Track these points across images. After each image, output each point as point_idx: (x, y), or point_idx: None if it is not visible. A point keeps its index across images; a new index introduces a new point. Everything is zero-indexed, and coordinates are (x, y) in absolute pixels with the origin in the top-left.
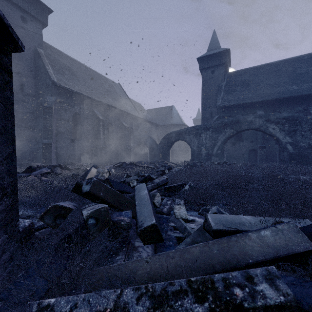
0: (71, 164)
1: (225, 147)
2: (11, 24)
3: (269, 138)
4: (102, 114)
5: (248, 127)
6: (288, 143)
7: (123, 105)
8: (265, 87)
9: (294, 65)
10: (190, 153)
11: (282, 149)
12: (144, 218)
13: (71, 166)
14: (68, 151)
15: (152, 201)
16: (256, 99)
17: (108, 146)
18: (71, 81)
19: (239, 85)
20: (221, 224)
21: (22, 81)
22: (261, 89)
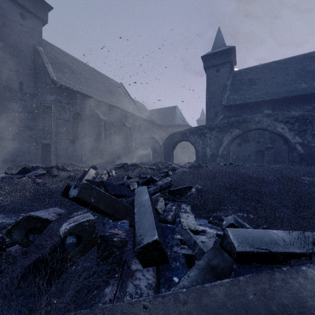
0: (71, 165)
1: (231, 148)
2: (9, 21)
3: (277, 138)
4: (104, 114)
5: (255, 127)
6: (298, 143)
7: (125, 105)
8: (272, 85)
9: (302, 62)
10: (194, 154)
11: (292, 149)
12: (144, 231)
13: (70, 168)
14: (68, 152)
15: (155, 207)
16: (263, 98)
17: (110, 147)
18: (72, 80)
19: (245, 83)
20: (247, 243)
21: (21, 79)
22: (268, 88)
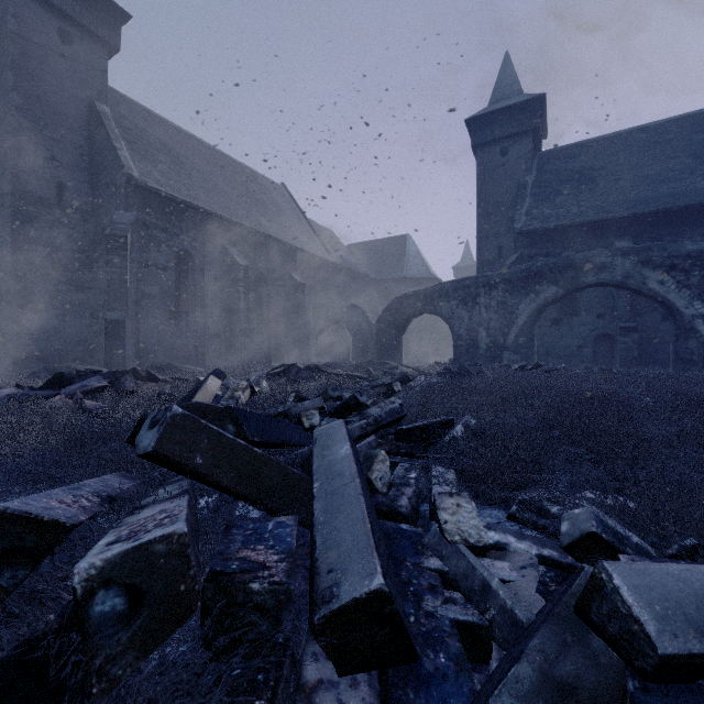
0: (170, 369)
1: (536, 331)
2: (36, 47)
3: (647, 306)
4: (244, 253)
5: (595, 279)
6: (701, 317)
7: (293, 233)
8: (635, 183)
9: None
10: (449, 344)
11: (685, 333)
12: (341, 556)
13: (168, 375)
14: (164, 340)
15: (366, 476)
16: (612, 213)
17: (258, 329)
18: (173, 178)
19: (569, 179)
20: (685, 622)
21: (60, 177)
22: (625, 189)
